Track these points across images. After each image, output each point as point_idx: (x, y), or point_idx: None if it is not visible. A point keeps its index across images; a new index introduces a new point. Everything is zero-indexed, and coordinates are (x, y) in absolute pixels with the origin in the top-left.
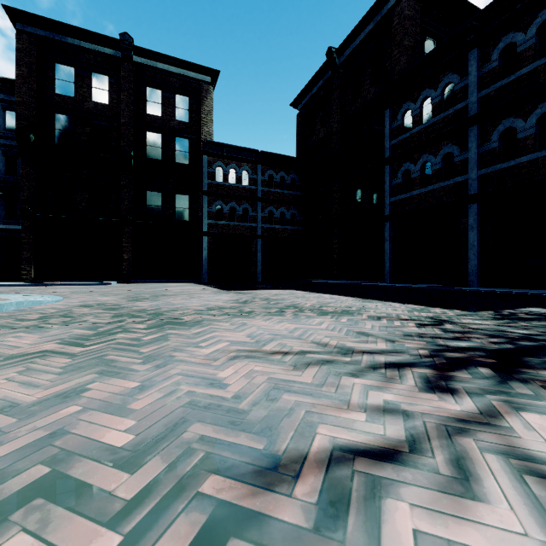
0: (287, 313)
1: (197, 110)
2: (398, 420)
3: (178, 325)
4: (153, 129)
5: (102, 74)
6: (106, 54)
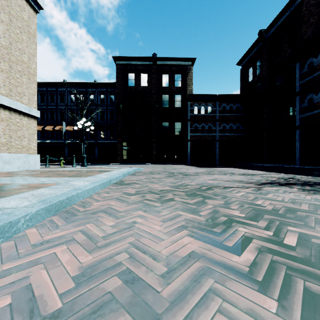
0: (227, 174)
1: (185, 80)
2: (242, 186)
3: (190, 175)
4: (165, 93)
5: (145, 73)
6: (146, 64)
